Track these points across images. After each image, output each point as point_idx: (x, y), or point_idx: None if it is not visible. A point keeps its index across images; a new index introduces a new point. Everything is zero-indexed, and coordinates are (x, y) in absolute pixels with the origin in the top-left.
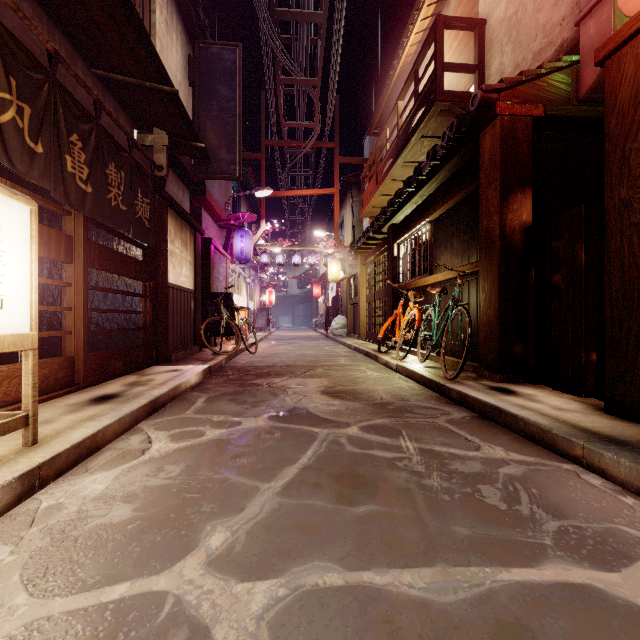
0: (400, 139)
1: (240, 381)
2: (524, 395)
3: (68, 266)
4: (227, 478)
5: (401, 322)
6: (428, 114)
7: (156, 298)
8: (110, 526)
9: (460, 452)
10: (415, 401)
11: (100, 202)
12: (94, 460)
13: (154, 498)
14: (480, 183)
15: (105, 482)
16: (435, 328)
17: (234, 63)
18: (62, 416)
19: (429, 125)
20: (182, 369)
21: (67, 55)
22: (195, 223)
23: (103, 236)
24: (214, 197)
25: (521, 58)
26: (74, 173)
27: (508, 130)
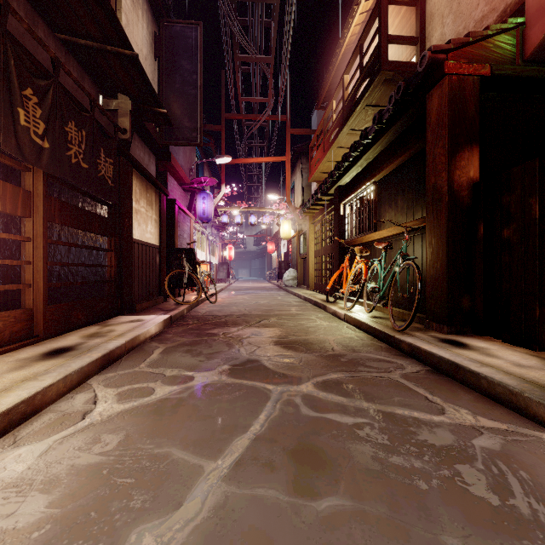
0: (346, 109)
1: (198, 331)
2: (477, 348)
3: (27, 221)
4: (168, 453)
5: (348, 275)
6: (373, 83)
7: (121, 253)
8: (10, 534)
9: (424, 416)
10: (366, 353)
11: (58, 158)
12: (28, 427)
13: (78, 485)
14: (427, 142)
15: (29, 459)
16: (381, 281)
17: (195, 40)
18: (5, 374)
19: (373, 94)
20: (144, 319)
21: (26, 15)
22: (160, 185)
23: (77, 197)
24: (179, 163)
25: (462, 27)
26: (28, 127)
27: (456, 89)
